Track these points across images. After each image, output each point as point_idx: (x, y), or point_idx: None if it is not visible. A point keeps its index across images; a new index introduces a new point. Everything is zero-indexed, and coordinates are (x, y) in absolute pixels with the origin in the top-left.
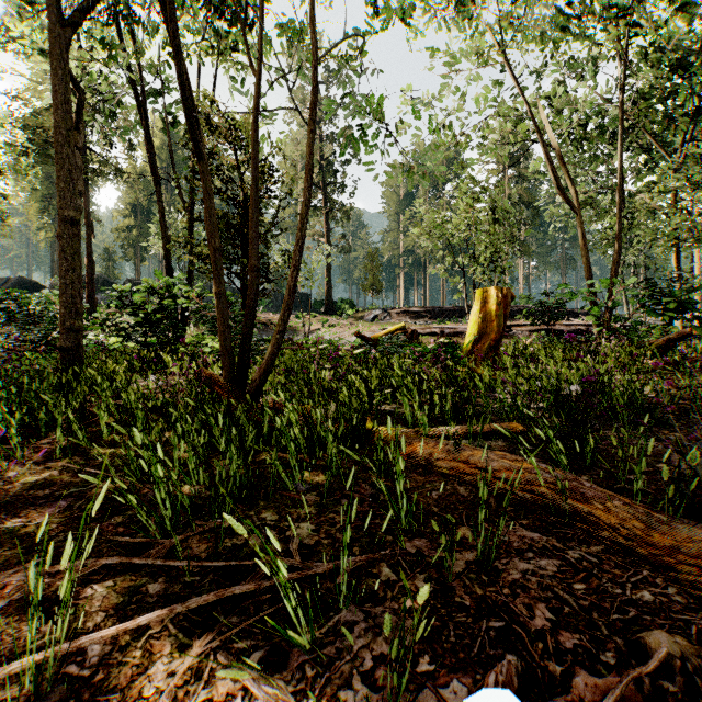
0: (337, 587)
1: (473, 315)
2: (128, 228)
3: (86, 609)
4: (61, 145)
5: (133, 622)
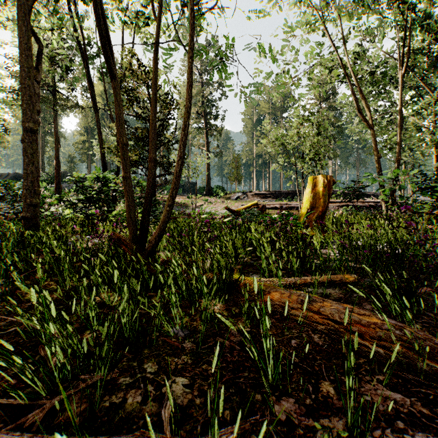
0: None
1: (306, 194)
2: (83, 142)
3: None
4: (24, 78)
5: None
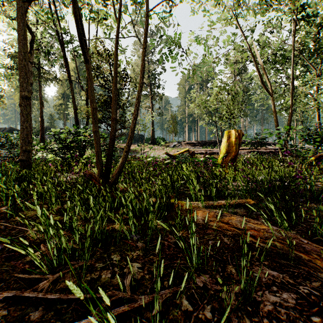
0: (153, 320)
1: (223, 143)
2: (60, 105)
3: None
4: (21, 60)
5: None
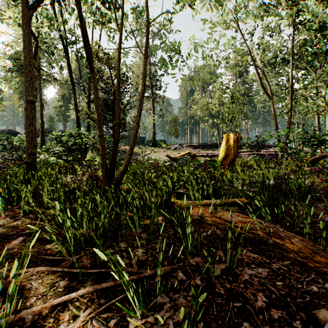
0: (155, 284)
1: (222, 146)
2: (60, 106)
3: (26, 295)
4: (26, 66)
5: (49, 303)
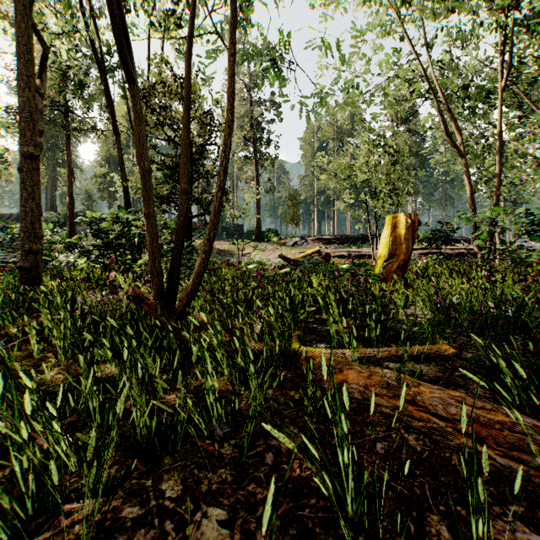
0: None
1: (383, 238)
2: (104, 175)
3: None
4: (22, 89)
5: None
